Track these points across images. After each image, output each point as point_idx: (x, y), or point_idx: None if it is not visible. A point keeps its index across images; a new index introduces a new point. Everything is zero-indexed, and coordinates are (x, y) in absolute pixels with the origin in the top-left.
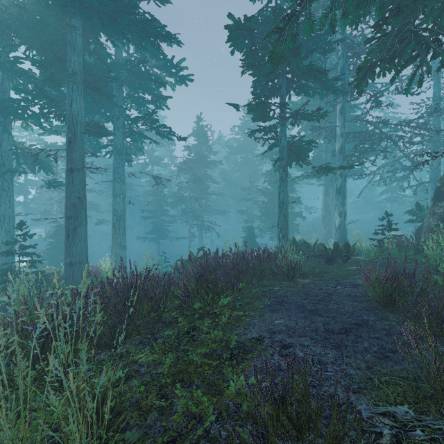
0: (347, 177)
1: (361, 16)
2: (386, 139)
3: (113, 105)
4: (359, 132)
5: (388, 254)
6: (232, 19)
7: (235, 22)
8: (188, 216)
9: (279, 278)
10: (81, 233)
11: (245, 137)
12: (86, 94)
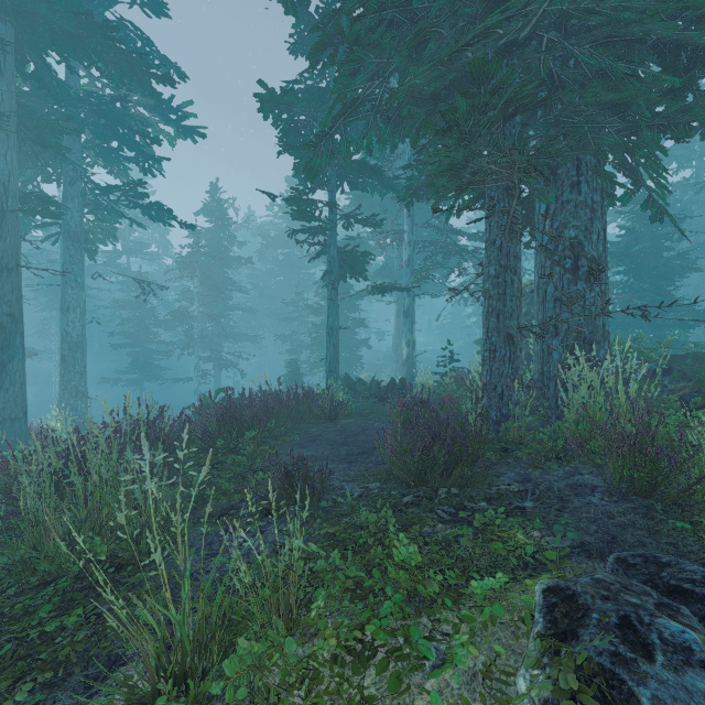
0: (427, 293)
1: (396, 145)
2: (458, 254)
3: (64, 160)
4: (429, 241)
5: (411, 385)
6: (265, 88)
7: (268, 94)
8: (196, 343)
9: (321, 420)
10: (15, 372)
11: (289, 222)
12: (20, 144)
